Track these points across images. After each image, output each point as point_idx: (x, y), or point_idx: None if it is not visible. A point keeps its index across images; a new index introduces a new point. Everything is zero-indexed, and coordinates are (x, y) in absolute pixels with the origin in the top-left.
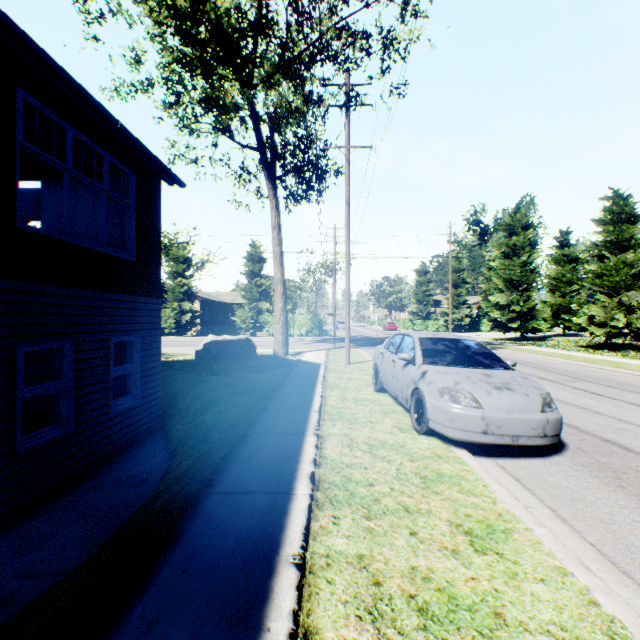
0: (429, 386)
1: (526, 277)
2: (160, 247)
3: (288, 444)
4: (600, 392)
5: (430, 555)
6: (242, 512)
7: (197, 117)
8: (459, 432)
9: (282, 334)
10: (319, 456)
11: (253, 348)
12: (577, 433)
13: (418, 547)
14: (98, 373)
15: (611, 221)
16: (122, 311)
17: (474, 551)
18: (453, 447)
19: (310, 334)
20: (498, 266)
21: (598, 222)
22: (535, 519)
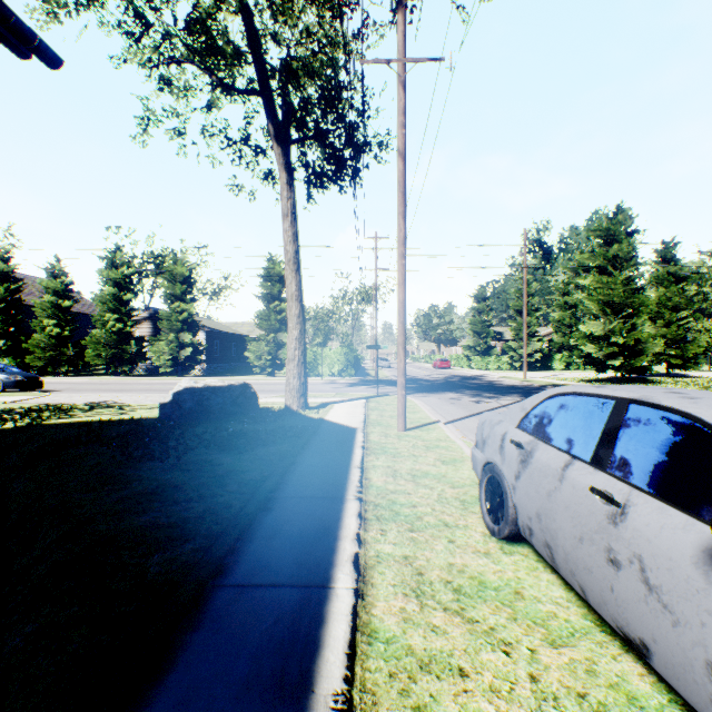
0: None
1: (631, 299)
2: None
3: None
4: None
5: None
6: None
7: (175, 57)
8: None
9: (298, 377)
10: None
11: (253, 399)
12: None
13: None
14: None
15: None
16: None
17: None
18: None
19: (344, 374)
20: (592, 284)
21: None
22: None
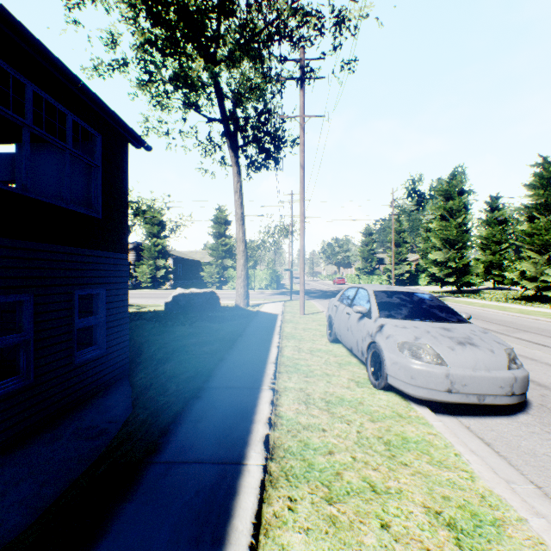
0: (387, 340)
1: (461, 237)
2: (127, 205)
3: (243, 400)
4: (544, 343)
5: None
6: (184, 491)
7: (168, 93)
8: (421, 390)
9: (243, 287)
10: (274, 415)
11: (217, 300)
12: (536, 387)
13: (393, 549)
14: (61, 325)
15: (541, 185)
16: (87, 265)
17: None
18: (414, 404)
19: (269, 287)
20: (436, 227)
21: (529, 186)
22: (526, 504)
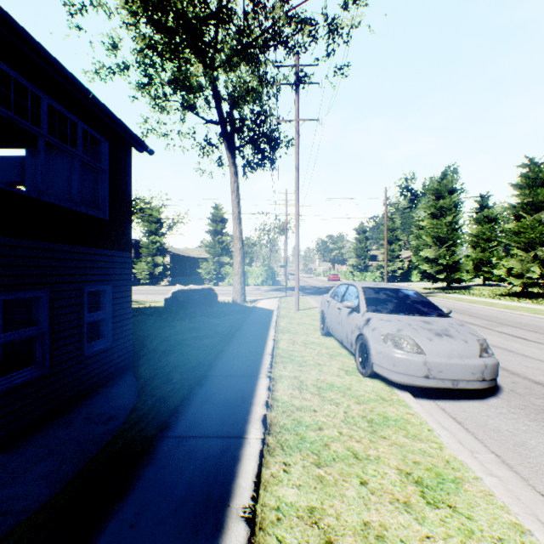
0: (373, 332)
1: (452, 235)
2: (131, 207)
3: (242, 386)
4: (524, 336)
5: (382, 508)
6: (195, 458)
7: (167, 96)
8: (402, 376)
9: (240, 284)
10: (271, 398)
11: (215, 296)
12: (509, 375)
13: (369, 499)
14: (72, 319)
15: (527, 185)
16: (95, 263)
17: (426, 504)
18: (396, 390)
19: (265, 284)
20: (427, 225)
21: (516, 186)
22: (483, 467)
